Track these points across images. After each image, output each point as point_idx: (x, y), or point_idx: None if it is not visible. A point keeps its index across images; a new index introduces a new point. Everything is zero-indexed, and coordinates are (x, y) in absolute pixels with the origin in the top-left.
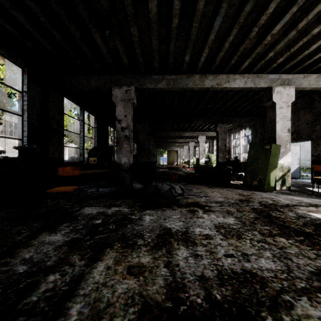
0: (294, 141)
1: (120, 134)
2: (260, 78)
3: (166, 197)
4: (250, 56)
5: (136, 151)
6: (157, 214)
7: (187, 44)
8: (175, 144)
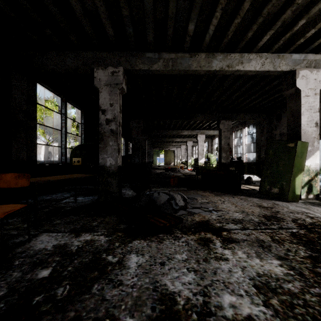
0: None
1: (105, 128)
2: (281, 59)
3: (163, 213)
4: (274, 25)
5: (131, 150)
6: (150, 251)
7: (193, 3)
8: (172, 143)
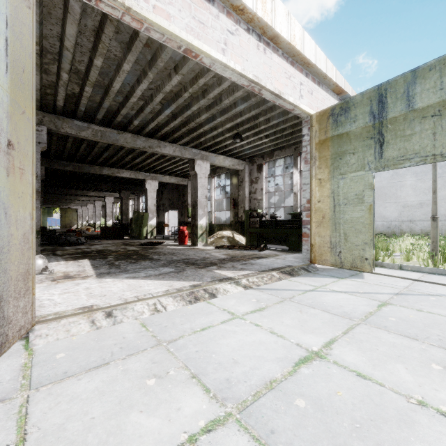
0: (172, 209)
1: None
2: (139, 173)
3: (75, 243)
4: (129, 164)
5: None
6: (72, 247)
7: (89, 155)
8: (76, 201)
